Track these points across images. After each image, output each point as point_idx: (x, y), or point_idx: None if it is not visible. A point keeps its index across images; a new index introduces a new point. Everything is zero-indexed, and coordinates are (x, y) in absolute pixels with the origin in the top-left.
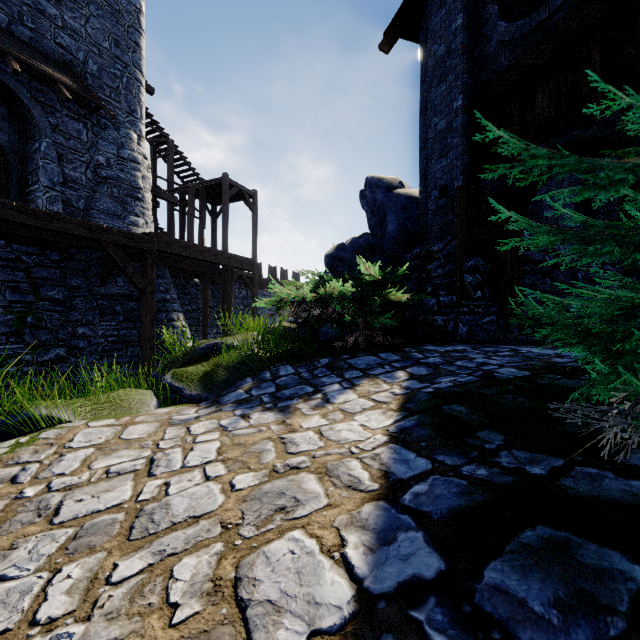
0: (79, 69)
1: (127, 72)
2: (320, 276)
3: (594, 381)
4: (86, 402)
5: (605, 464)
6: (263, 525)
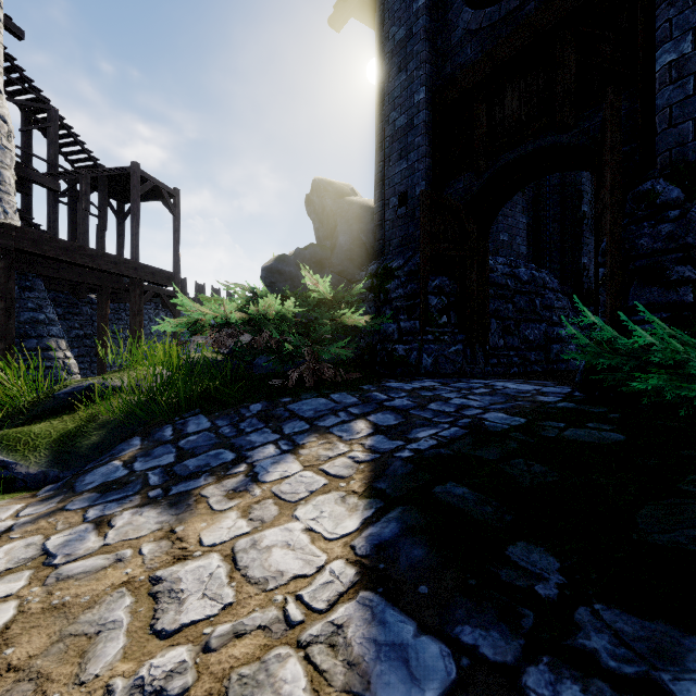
0: None
1: None
2: (253, 291)
3: None
4: None
5: None
6: None
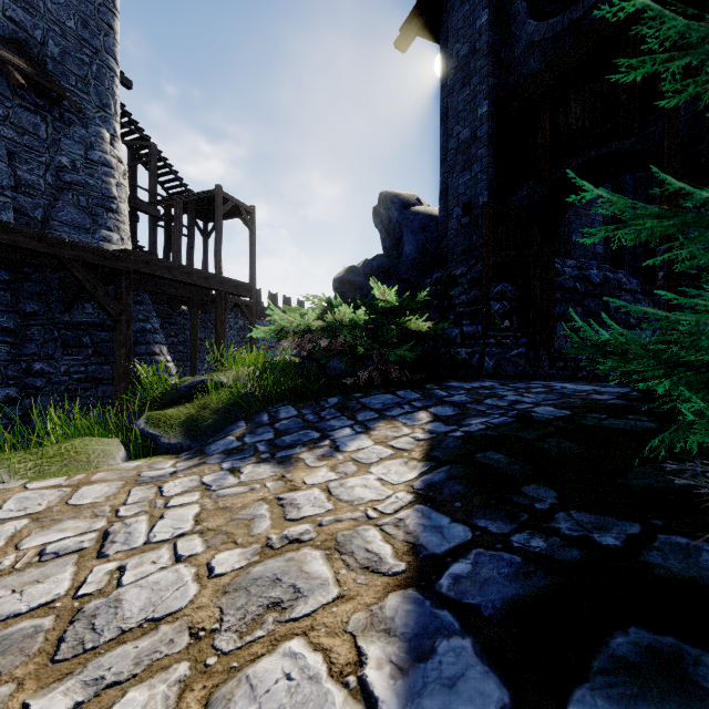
0: (36, 50)
1: (98, 59)
2: (328, 302)
3: (679, 424)
4: (27, 456)
5: (695, 530)
6: (249, 631)
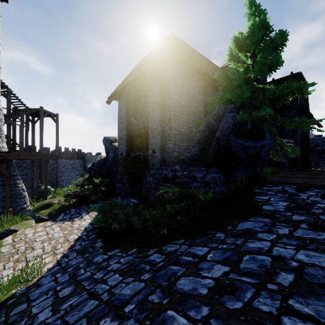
0: None
1: None
2: (84, 180)
3: None
4: (20, 225)
5: None
6: (69, 235)
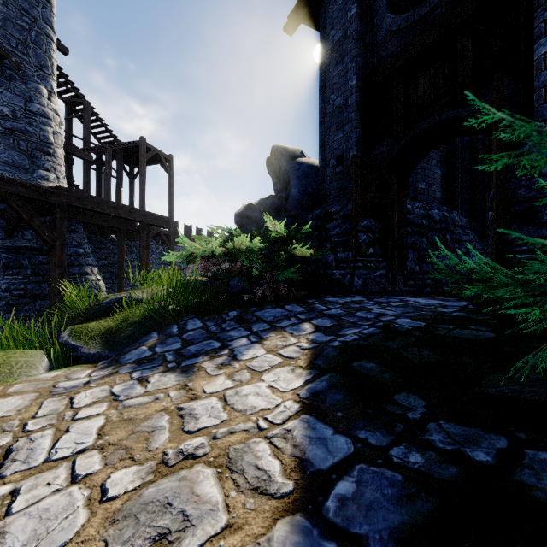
0: None
1: (36, 26)
2: (229, 232)
3: (542, 346)
4: None
5: None
6: None
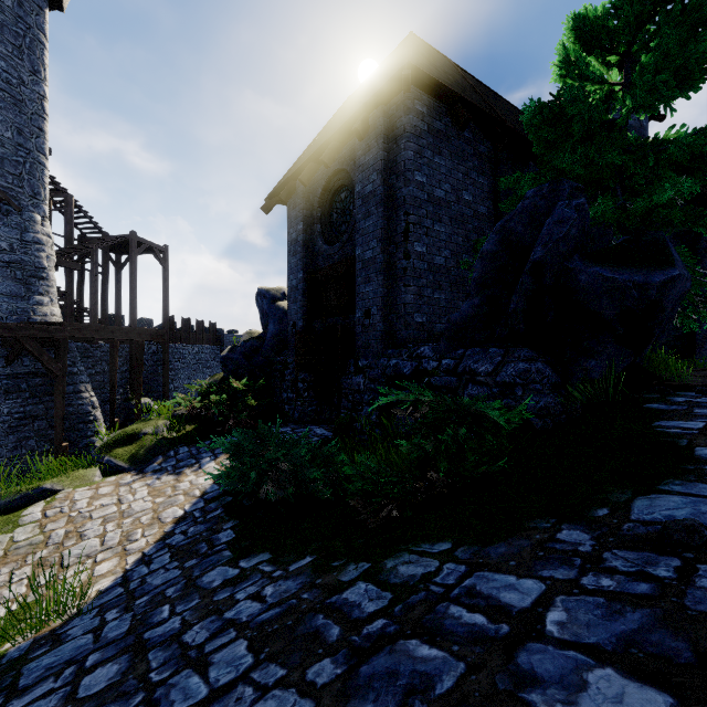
0: None
1: (30, 157)
2: (210, 384)
3: None
4: (67, 479)
5: None
6: (165, 508)
